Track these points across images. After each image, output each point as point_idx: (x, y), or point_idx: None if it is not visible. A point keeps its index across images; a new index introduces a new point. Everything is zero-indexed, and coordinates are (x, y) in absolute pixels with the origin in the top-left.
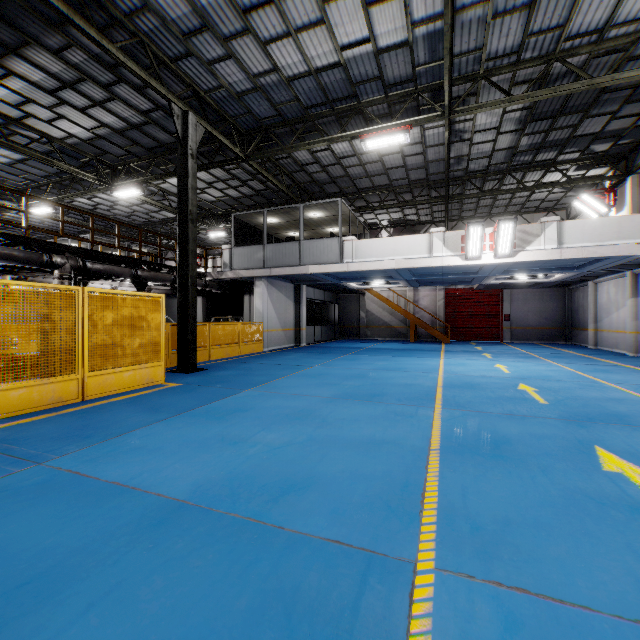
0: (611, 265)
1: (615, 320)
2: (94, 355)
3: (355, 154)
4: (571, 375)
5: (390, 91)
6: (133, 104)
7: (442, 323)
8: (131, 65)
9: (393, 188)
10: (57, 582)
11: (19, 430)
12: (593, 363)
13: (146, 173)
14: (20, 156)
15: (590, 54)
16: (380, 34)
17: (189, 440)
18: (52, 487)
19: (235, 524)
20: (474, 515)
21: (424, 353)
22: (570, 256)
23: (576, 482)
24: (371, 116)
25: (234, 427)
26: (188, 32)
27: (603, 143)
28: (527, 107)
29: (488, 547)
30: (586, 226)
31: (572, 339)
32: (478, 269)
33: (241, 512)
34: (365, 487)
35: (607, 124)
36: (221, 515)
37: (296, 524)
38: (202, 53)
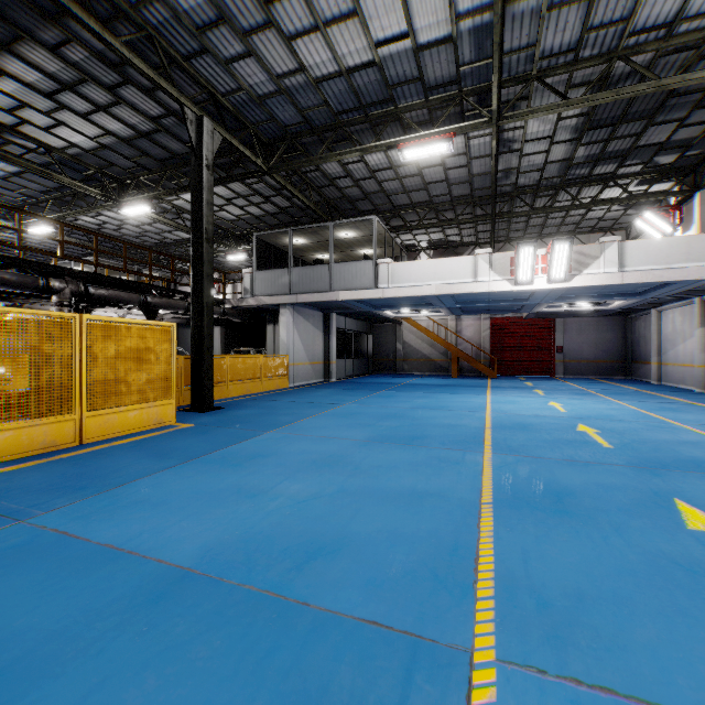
0: (678, 291)
1: (681, 352)
2: (94, 392)
3: (391, 167)
4: (635, 414)
5: (431, 94)
6: (141, 109)
7: (488, 356)
8: (138, 63)
9: (433, 205)
10: (24, 679)
11: (2, 480)
12: (658, 401)
13: (157, 188)
14: (16, 168)
15: (657, 52)
16: (420, 28)
17: (200, 492)
18: (32, 551)
19: (250, 599)
20: (539, 587)
21: (468, 389)
22: (633, 280)
23: (657, 544)
24: (409, 123)
25: (253, 476)
26: (202, 26)
27: (669, 154)
28: (585, 113)
29: (560, 630)
30: (651, 247)
31: (632, 374)
32: (529, 295)
33: (258, 583)
34: (407, 551)
35: (674, 133)
36: (233, 587)
37: (324, 599)
38: (219, 50)
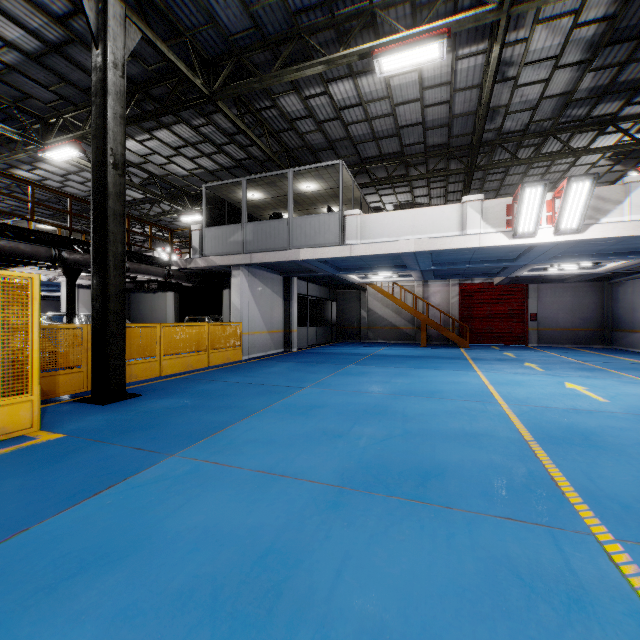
0: None
1: None
2: None
3: (360, 102)
4: None
5: None
6: (40, 3)
7: (456, 323)
8: None
9: (405, 157)
10: None
11: None
12: None
13: (84, 126)
14: None
15: None
16: None
17: None
18: None
19: None
20: None
21: (449, 362)
22: None
23: None
24: (389, 22)
25: None
26: None
27: None
28: (609, 17)
29: None
30: None
31: (612, 342)
32: (518, 254)
33: None
34: None
35: None
36: None
37: None
38: None
